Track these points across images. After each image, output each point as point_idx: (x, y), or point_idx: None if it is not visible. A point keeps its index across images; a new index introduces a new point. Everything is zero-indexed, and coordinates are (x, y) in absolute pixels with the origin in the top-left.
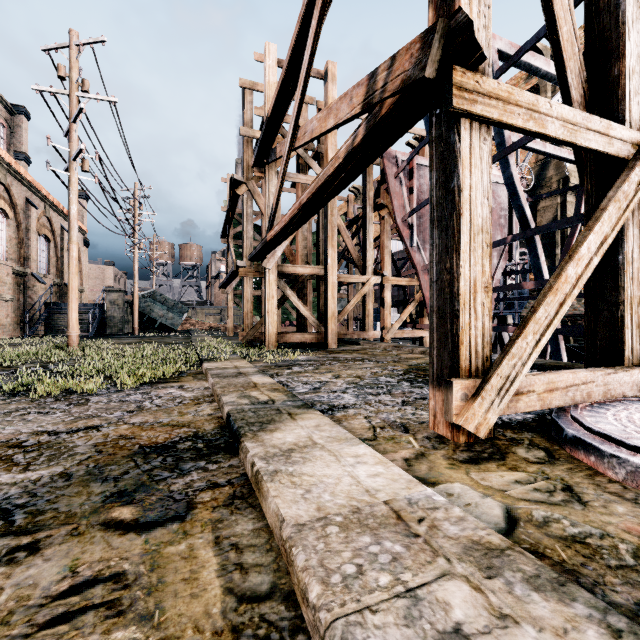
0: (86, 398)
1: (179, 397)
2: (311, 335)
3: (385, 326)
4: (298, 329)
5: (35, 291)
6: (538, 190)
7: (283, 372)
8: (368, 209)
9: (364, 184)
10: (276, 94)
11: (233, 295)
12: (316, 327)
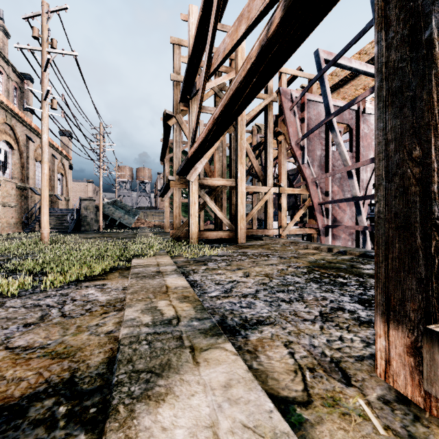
0: (4, 301)
1: (92, 301)
2: (225, 233)
3: (282, 225)
4: (215, 228)
5: (32, 200)
6: None
7: (199, 268)
8: (269, 135)
9: (265, 116)
10: (195, 34)
11: (169, 202)
12: (229, 226)
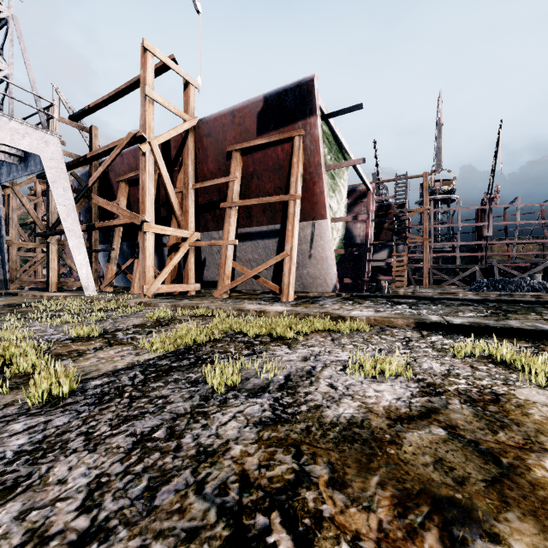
0: None
1: None
2: None
3: None
4: None
5: None
6: None
7: None
8: None
9: (35, 210)
10: None
11: None
12: None
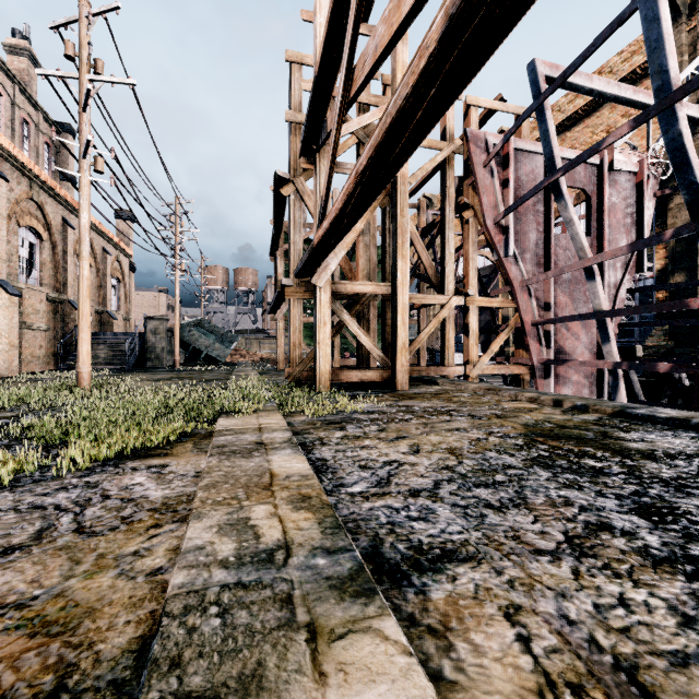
0: None
1: (136, 500)
2: (375, 372)
3: (470, 360)
4: (358, 364)
5: (72, 319)
6: (670, 182)
7: (331, 436)
8: (448, 210)
9: (442, 179)
10: (324, 34)
11: (284, 322)
12: (381, 362)
